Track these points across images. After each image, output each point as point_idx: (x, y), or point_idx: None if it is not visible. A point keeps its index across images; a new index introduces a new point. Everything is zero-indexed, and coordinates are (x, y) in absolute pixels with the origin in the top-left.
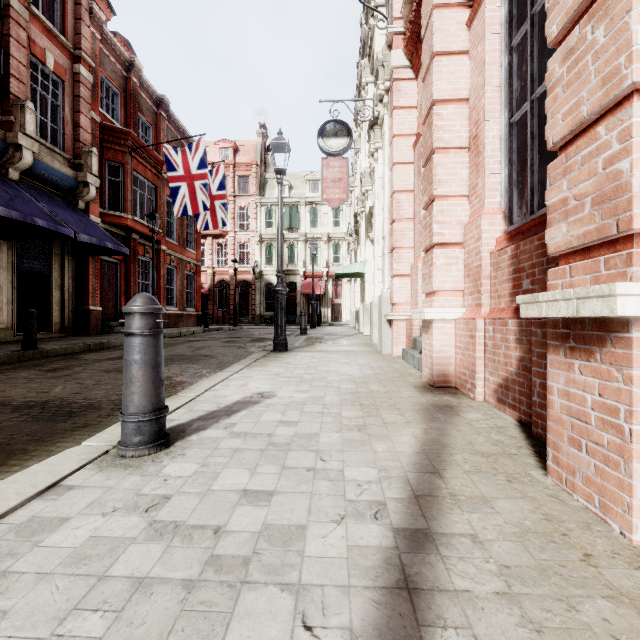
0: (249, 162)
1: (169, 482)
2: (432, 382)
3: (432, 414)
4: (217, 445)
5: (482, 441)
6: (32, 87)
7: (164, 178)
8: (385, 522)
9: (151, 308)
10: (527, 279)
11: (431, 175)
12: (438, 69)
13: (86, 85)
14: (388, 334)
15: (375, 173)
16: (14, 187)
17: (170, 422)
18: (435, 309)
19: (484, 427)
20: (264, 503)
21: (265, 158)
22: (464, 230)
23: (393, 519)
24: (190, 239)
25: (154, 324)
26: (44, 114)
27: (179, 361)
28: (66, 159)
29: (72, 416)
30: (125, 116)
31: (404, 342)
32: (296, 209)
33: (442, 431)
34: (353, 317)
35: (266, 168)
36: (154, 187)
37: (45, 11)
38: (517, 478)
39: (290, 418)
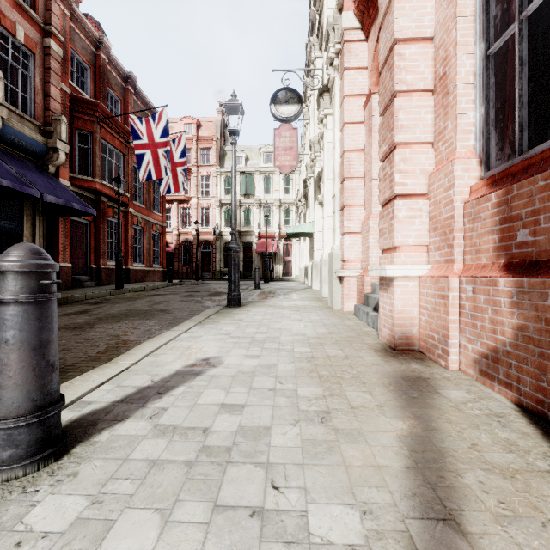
0: (210, 136)
1: None
2: (393, 345)
3: (406, 392)
4: (130, 453)
5: (488, 442)
6: (3, 58)
7: (132, 147)
8: None
9: (30, 264)
10: (524, 229)
11: (392, 121)
12: (400, 5)
13: (56, 58)
14: (338, 290)
15: (324, 138)
16: None
17: (84, 407)
18: (398, 266)
19: (479, 415)
20: None
21: (224, 133)
22: (429, 180)
23: None
24: (156, 203)
25: (37, 287)
26: (15, 84)
27: (134, 317)
28: (36, 126)
29: None
30: (95, 89)
31: (355, 298)
32: (251, 178)
33: (428, 422)
34: (302, 273)
35: (225, 142)
36: (122, 155)
37: None
38: None
39: (235, 399)
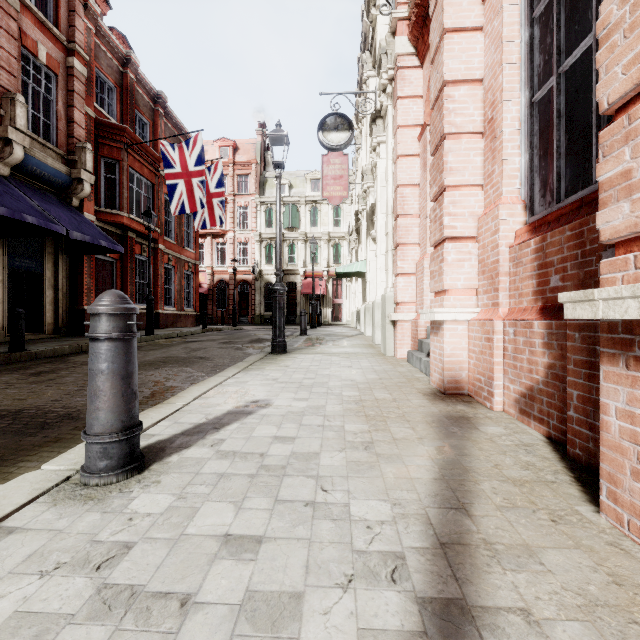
0: (249, 161)
1: (134, 522)
2: (443, 389)
3: (447, 428)
4: (200, 469)
5: (510, 463)
6: (24, 80)
7: (162, 176)
8: (406, 587)
9: (120, 308)
10: (556, 275)
11: (441, 163)
12: (449, 47)
13: (80, 79)
14: (392, 335)
15: (377, 168)
16: (4, 183)
17: (150, 438)
18: (446, 309)
19: (509, 445)
20: (250, 555)
21: (265, 157)
22: (478, 223)
23: (416, 582)
24: (188, 238)
25: (124, 327)
26: (36, 108)
27: (172, 364)
28: (59, 155)
29: (44, 428)
30: (121, 112)
31: (409, 344)
32: (296, 208)
33: (461, 450)
34: (354, 317)
35: (266, 167)
36: (151, 185)
37: (37, 3)
38: (563, 517)
39: (286, 433)
